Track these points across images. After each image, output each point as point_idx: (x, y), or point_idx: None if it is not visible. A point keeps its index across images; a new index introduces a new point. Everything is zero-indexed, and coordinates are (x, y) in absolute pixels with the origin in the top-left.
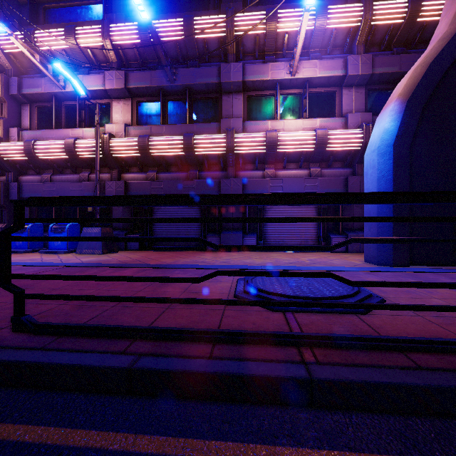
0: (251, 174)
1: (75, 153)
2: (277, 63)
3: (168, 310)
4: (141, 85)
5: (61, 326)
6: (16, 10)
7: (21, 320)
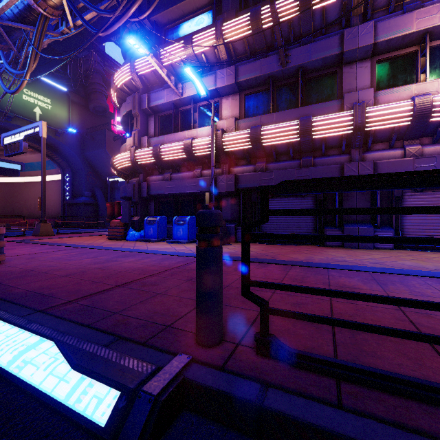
0: (384, 154)
1: (192, 152)
2: (426, 8)
3: (439, 347)
4: (250, 77)
5: (332, 364)
6: (145, 38)
7: (272, 343)
